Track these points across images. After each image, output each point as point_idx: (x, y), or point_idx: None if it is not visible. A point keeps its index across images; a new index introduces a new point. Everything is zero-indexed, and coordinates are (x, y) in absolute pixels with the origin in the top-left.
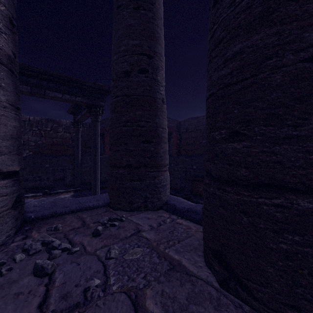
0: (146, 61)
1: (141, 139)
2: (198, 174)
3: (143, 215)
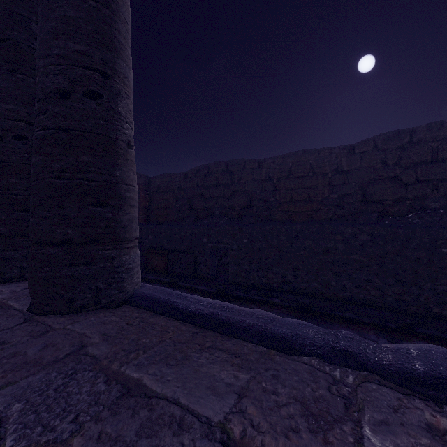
0: (25, 128)
1: (15, 207)
2: (154, 245)
3: (15, 285)
